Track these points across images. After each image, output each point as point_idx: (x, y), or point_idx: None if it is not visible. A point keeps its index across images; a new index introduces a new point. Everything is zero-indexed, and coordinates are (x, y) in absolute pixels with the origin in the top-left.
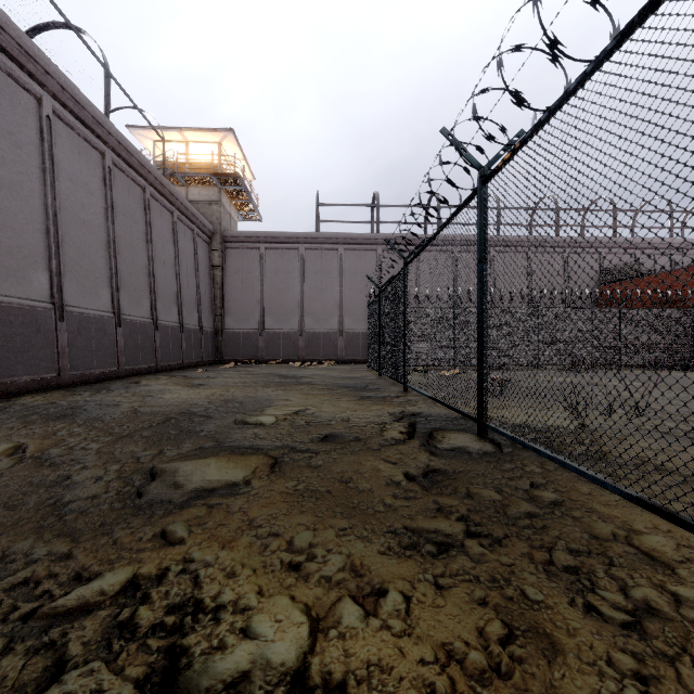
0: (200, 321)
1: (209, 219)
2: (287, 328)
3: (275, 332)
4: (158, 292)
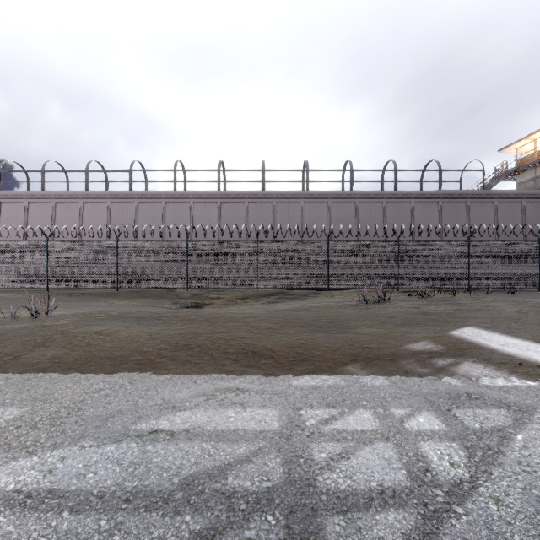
0: None
1: None
2: None
3: None
4: None
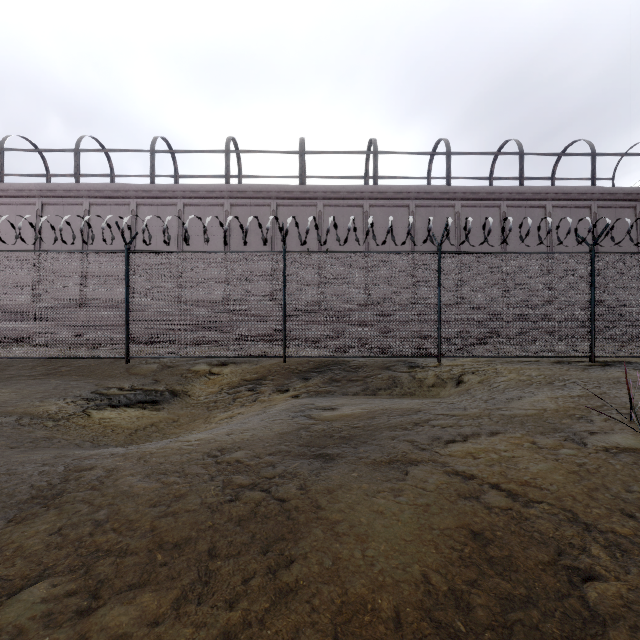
0: None
1: None
2: None
3: None
4: None
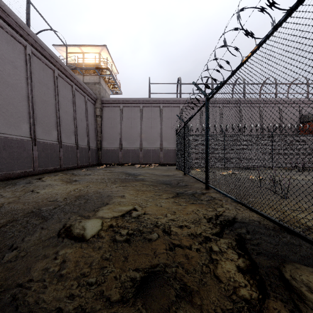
0: (88, 143)
1: (94, 92)
2: (134, 147)
3: (128, 149)
4: (62, 127)
